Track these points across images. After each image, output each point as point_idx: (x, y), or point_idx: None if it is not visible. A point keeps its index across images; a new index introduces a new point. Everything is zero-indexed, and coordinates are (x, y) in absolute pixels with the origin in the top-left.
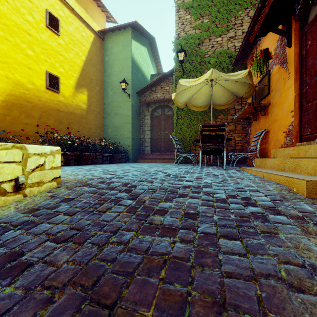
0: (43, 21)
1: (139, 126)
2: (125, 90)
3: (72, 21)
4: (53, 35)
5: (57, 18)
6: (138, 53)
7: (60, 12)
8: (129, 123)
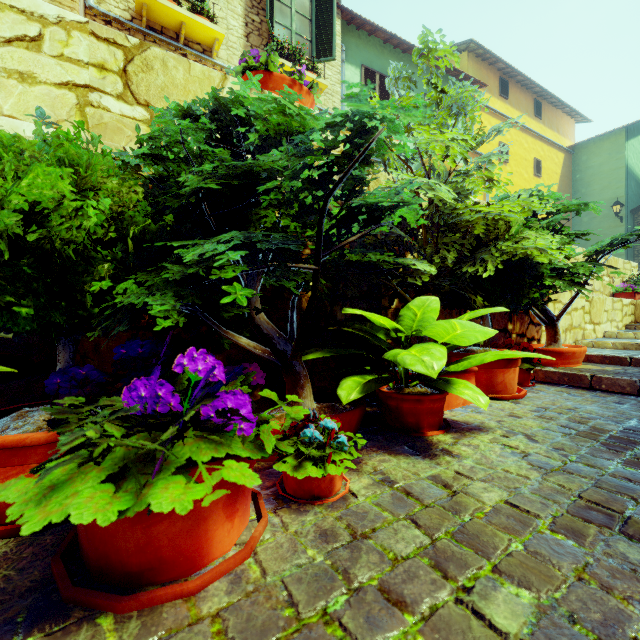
0: (532, 171)
1: (632, 257)
2: (617, 214)
3: (548, 154)
4: (537, 180)
5: (540, 161)
6: (631, 154)
7: (541, 152)
8: (620, 255)
